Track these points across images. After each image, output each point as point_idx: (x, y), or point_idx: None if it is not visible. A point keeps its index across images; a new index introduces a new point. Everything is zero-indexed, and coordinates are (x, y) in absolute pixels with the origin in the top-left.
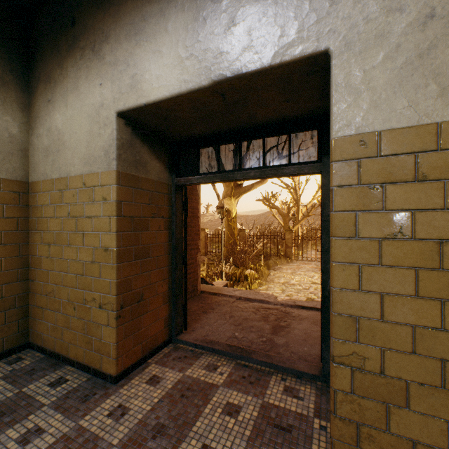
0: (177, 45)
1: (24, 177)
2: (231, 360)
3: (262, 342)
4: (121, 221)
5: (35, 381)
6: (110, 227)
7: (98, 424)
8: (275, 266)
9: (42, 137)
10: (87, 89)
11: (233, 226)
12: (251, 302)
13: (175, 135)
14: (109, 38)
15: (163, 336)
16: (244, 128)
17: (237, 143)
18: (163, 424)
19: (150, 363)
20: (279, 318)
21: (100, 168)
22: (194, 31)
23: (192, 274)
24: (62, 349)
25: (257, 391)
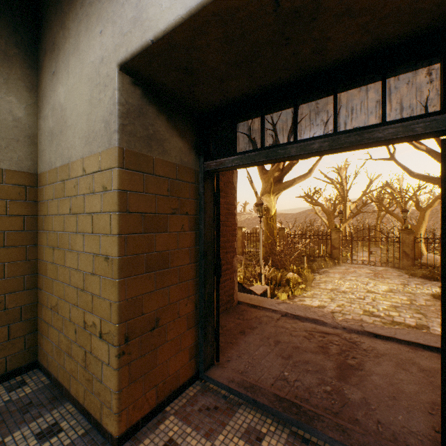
0: None
1: (32, 167)
2: (282, 424)
3: (326, 393)
4: (125, 218)
5: (24, 425)
6: (111, 227)
7: None
8: (319, 269)
9: (48, 118)
10: (87, 44)
11: (273, 224)
12: (301, 321)
13: (202, 102)
14: None
15: (188, 371)
16: (302, 78)
17: (277, 135)
18: None
19: (168, 414)
20: (344, 352)
21: (100, 146)
22: None
23: (227, 282)
24: (64, 379)
25: None
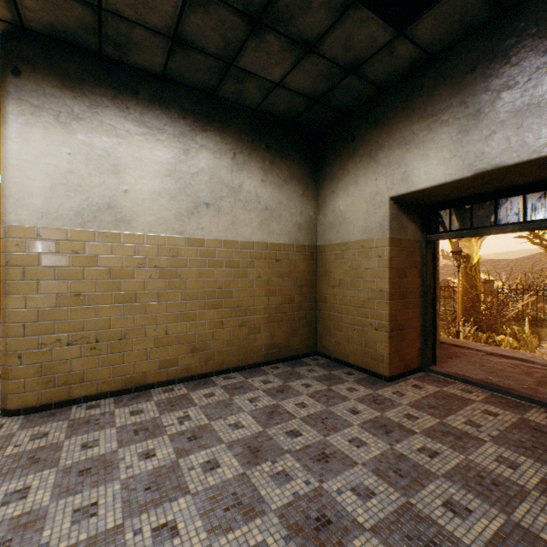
0: (442, 150)
1: (315, 242)
2: (486, 391)
3: (522, 388)
4: (391, 271)
5: (334, 370)
6: (384, 276)
7: (387, 395)
8: None
9: (327, 216)
10: (364, 183)
11: (474, 275)
12: (507, 358)
13: (427, 202)
14: (382, 147)
15: (416, 363)
16: (500, 189)
17: None
18: (433, 405)
19: (409, 378)
20: None
21: (375, 235)
22: (457, 139)
23: None
24: (343, 357)
25: (515, 411)
